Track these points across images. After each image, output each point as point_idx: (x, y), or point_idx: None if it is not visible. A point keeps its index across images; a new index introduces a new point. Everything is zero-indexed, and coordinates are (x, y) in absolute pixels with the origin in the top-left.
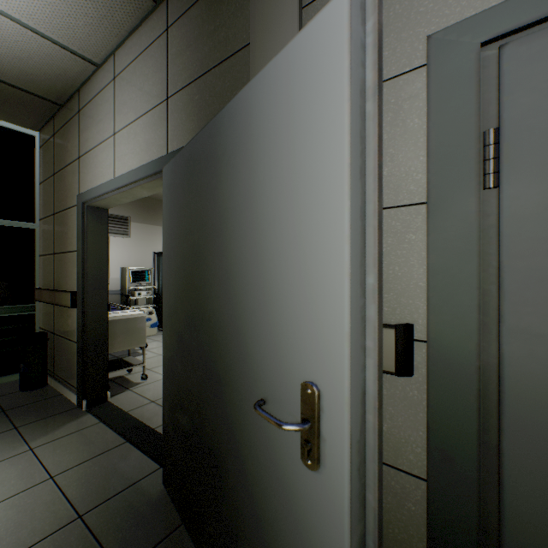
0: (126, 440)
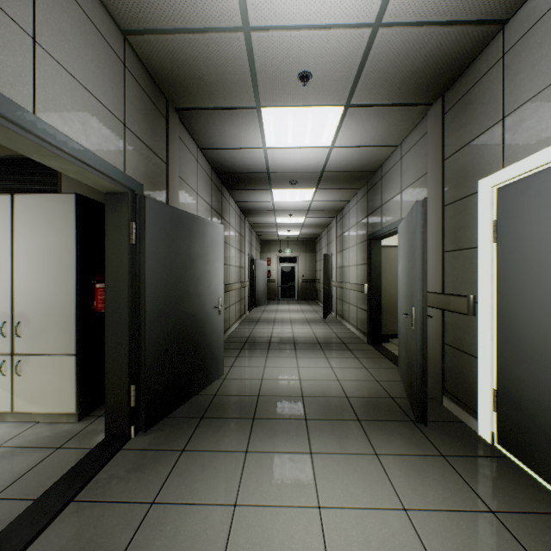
0: (71, 503)
